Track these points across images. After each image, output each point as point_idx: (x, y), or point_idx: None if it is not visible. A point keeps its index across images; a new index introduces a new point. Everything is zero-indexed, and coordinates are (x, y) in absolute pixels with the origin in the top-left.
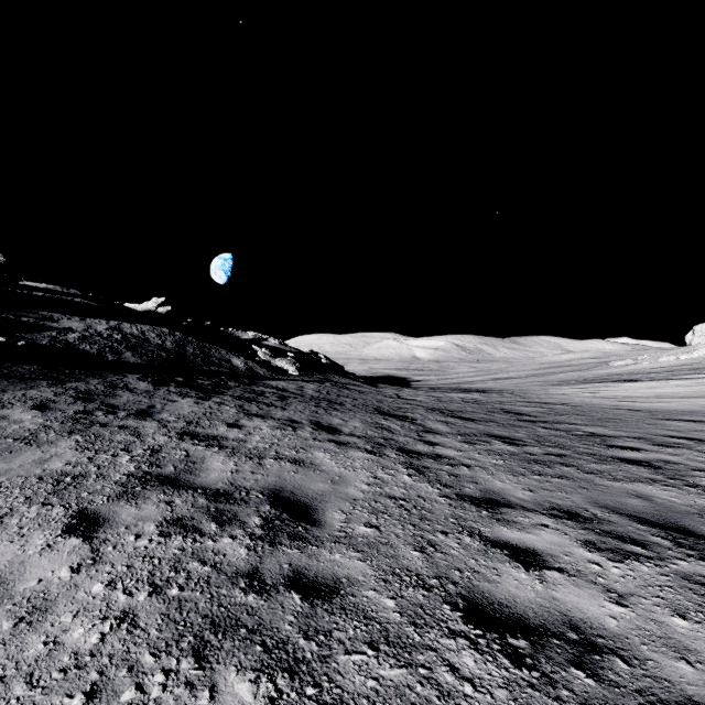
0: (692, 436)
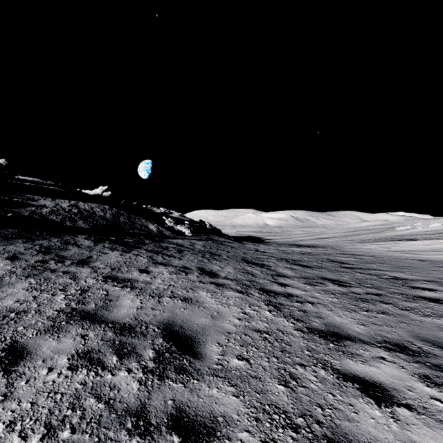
0: None
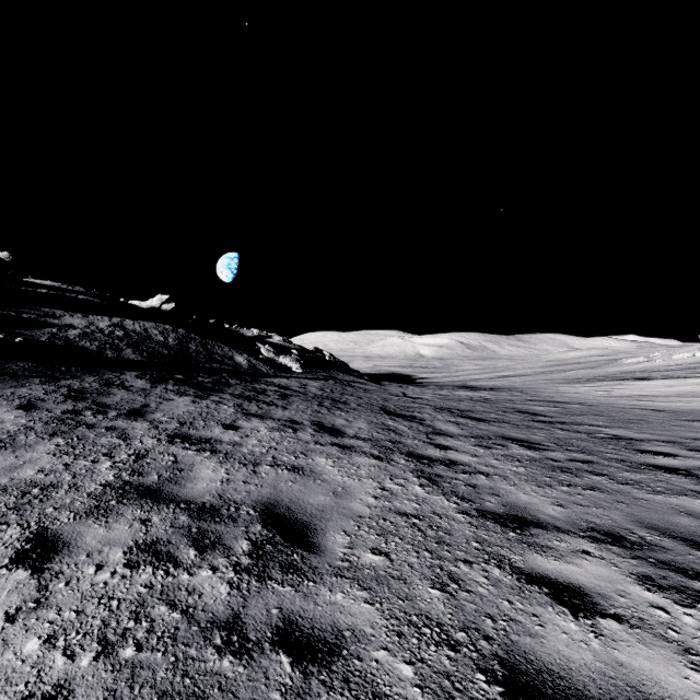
0: None
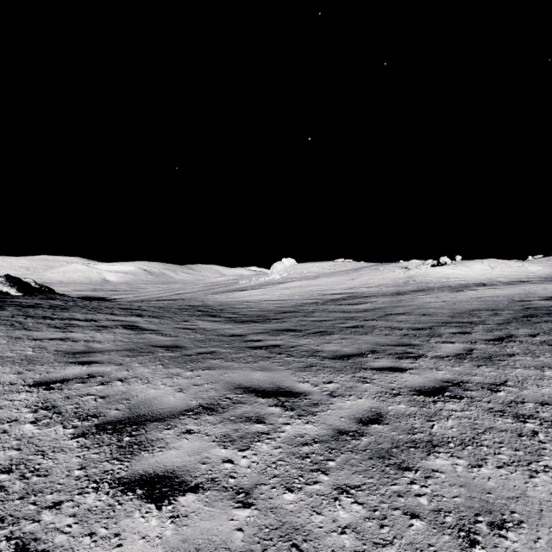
0: (248, 305)
